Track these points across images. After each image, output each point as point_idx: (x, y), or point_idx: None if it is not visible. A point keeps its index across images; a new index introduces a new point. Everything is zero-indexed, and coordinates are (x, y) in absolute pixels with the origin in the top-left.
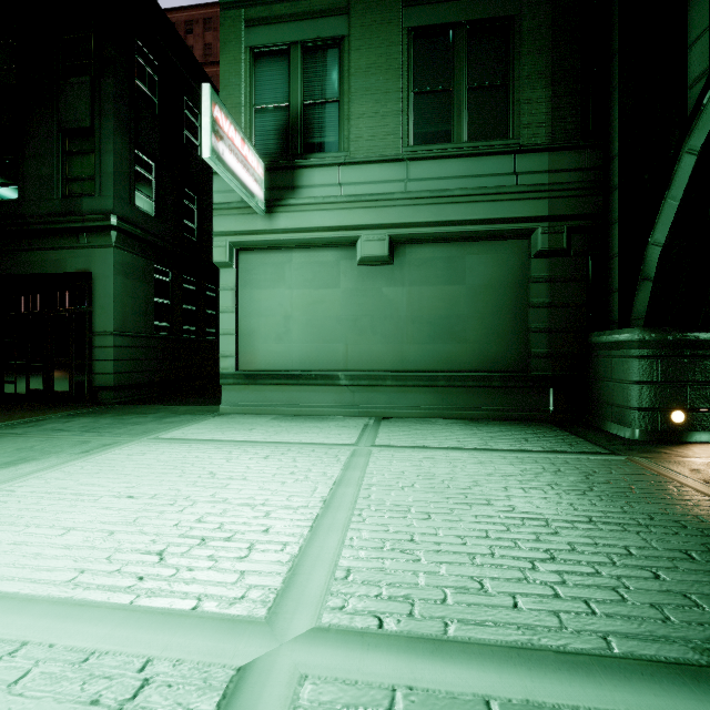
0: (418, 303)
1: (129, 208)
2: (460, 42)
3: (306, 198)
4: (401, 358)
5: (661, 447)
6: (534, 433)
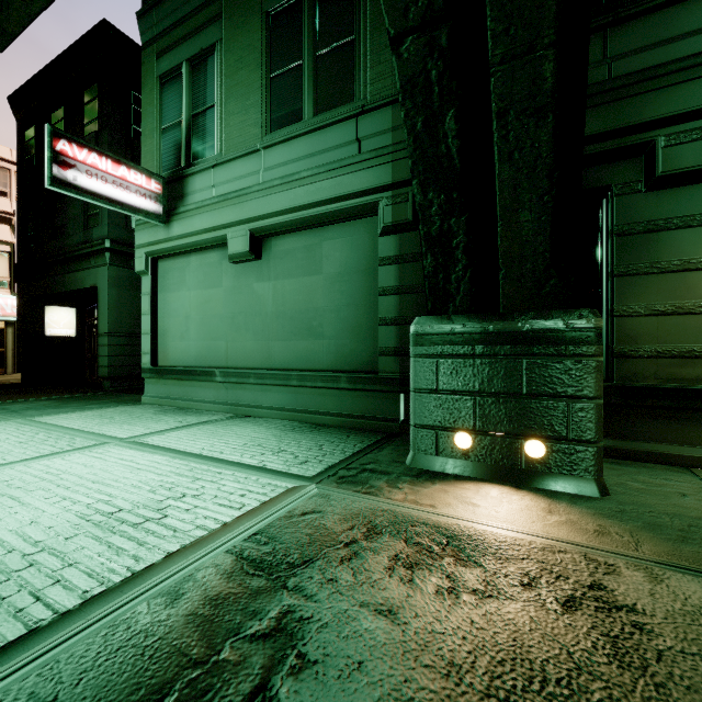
0: (282, 297)
1: (125, 231)
2: (311, 8)
3: (191, 204)
4: (267, 356)
5: (399, 479)
6: (321, 445)
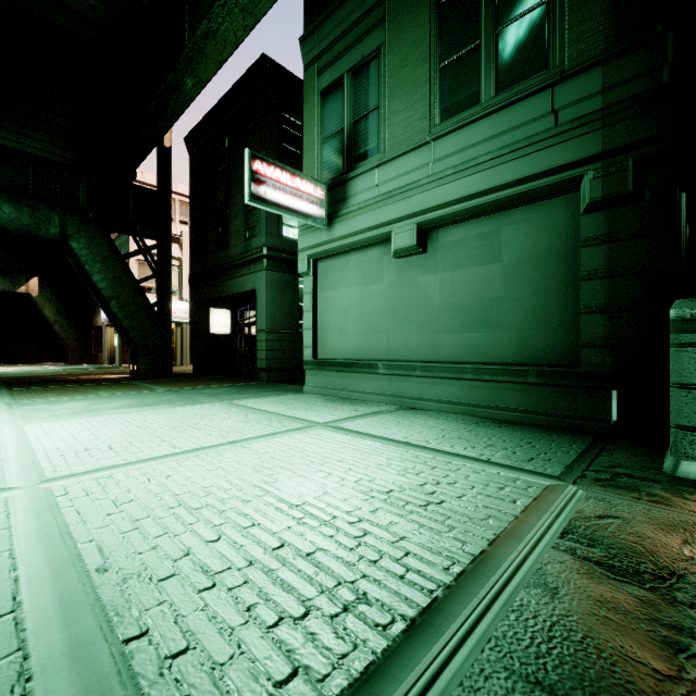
0: (451, 289)
1: (277, 239)
2: None
3: (353, 205)
4: (434, 349)
5: (678, 489)
6: (528, 442)
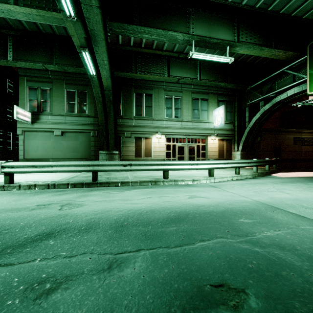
0: (69, 144)
1: None
2: (77, 94)
3: (42, 121)
4: (65, 156)
5: None
6: None
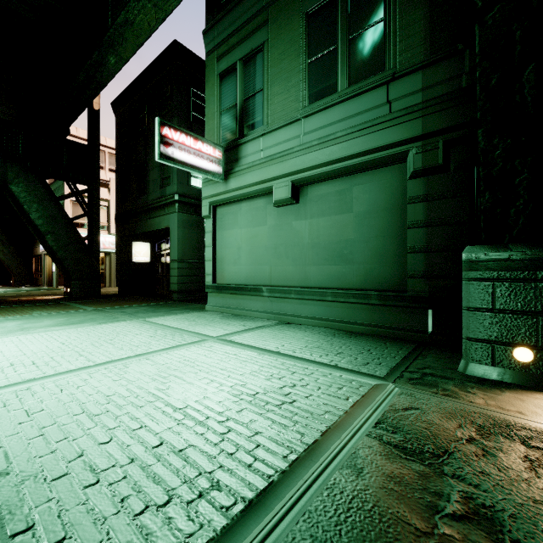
0: (316, 232)
1: (187, 188)
2: (344, 2)
3: (244, 165)
4: (304, 277)
5: (464, 384)
6: (368, 349)
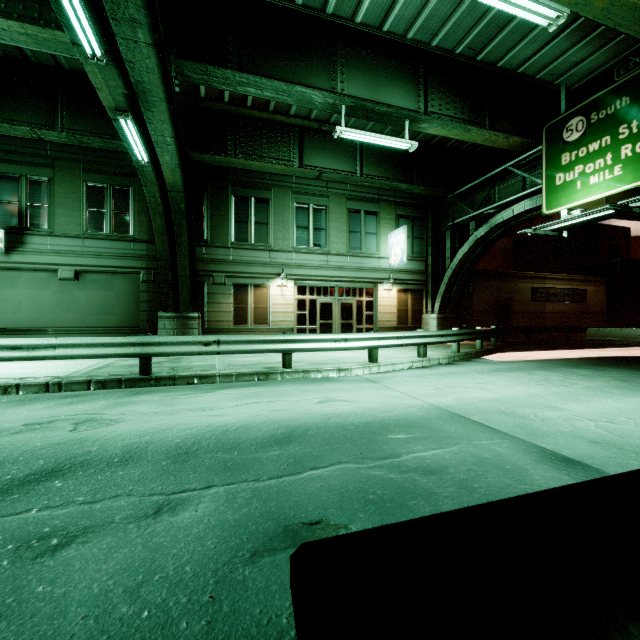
0: (92, 298)
1: None
2: (110, 192)
3: (30, 248)
4: (83, 322)
5: None
6: None
